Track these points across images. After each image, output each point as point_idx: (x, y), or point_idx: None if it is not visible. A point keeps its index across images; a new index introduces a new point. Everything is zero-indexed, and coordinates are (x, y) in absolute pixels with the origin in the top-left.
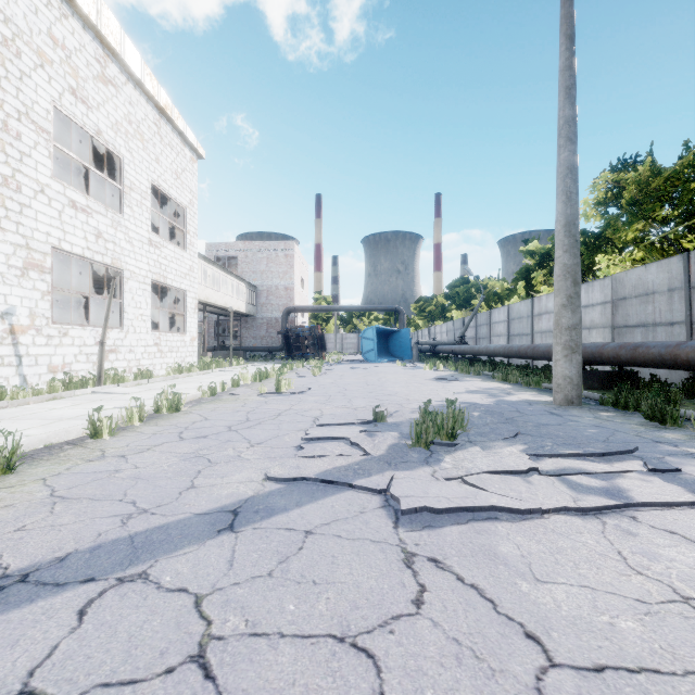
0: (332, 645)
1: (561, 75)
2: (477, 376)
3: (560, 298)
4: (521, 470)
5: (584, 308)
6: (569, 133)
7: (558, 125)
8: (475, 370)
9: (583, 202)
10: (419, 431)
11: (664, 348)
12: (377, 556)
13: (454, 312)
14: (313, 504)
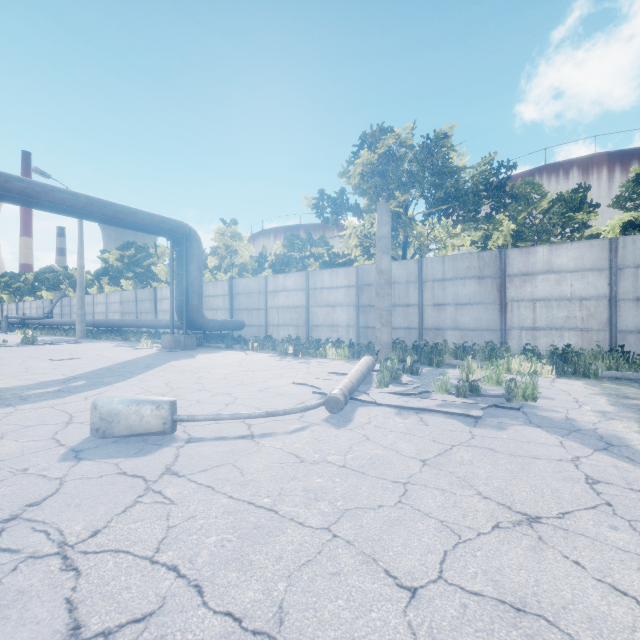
0: (17, 348)
1: (79, 236)
2: (54, 335)
3: (78, 306)
4: (48, 343)
5: (113, 304)
6: (81, 255)
7: (78, 251)
8: (53, 333)
9: (112, 257)
10: (23, 341)
11: (112, 321)
12: (19, 347)
13: (44, 292)
14: (2, 347)
